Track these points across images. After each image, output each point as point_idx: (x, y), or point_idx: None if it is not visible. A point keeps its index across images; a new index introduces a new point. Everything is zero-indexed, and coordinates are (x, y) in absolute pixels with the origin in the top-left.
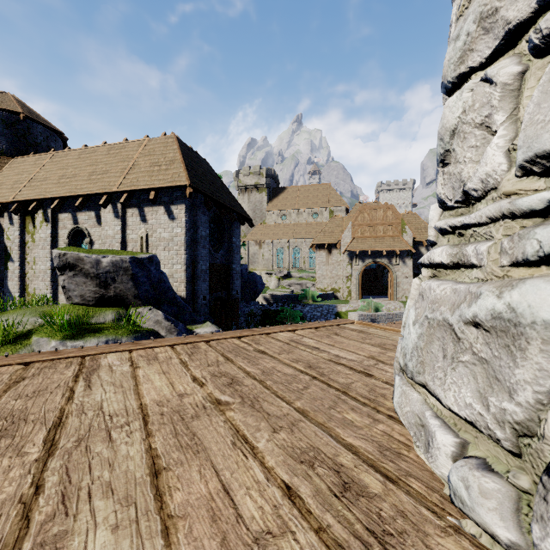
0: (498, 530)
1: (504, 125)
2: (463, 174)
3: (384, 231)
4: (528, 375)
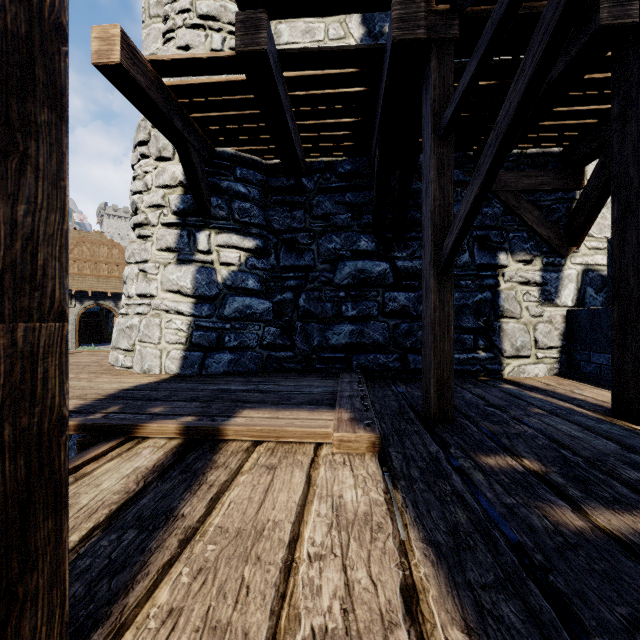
0: (129, 364)
1: (136, 283)
2: (129, 290)
3: (109, 271)
4: (134, 335)
